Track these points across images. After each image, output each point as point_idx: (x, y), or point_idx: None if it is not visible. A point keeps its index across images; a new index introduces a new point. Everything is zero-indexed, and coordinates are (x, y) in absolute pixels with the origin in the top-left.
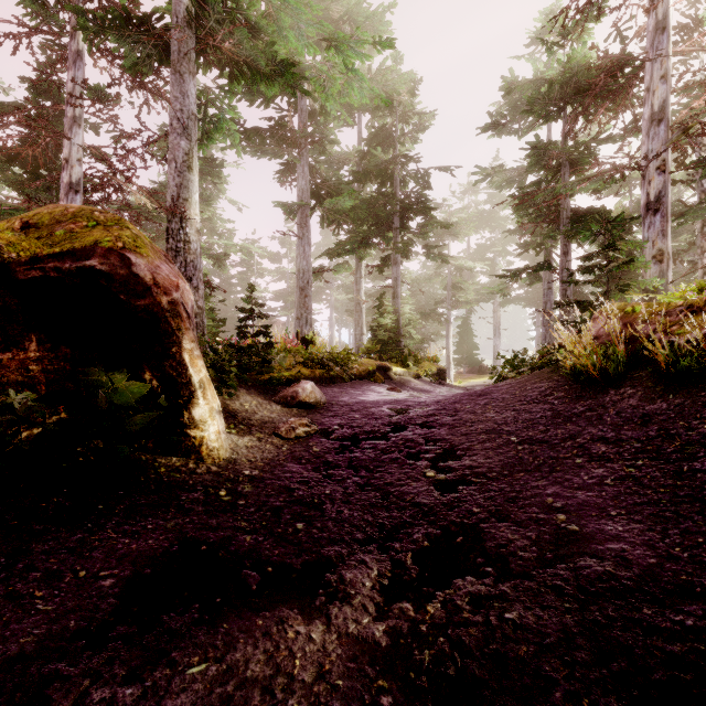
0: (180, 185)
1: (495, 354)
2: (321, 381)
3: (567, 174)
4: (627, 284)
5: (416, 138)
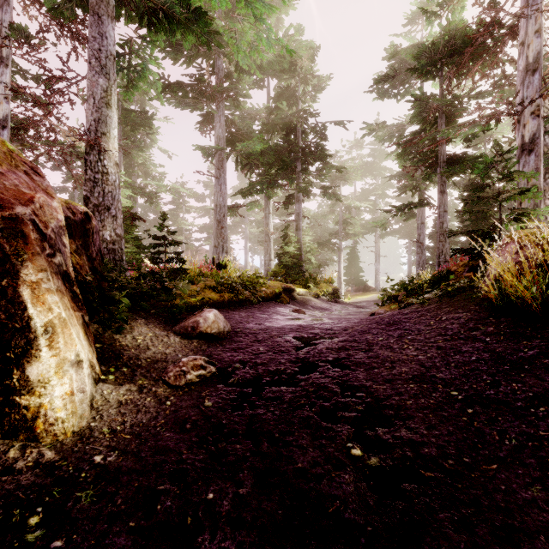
0: (98, 120)
1: (376, 276)
2: (230, 304)
3: (443, 125)
4: (524, 212)
5: (315, 97)
